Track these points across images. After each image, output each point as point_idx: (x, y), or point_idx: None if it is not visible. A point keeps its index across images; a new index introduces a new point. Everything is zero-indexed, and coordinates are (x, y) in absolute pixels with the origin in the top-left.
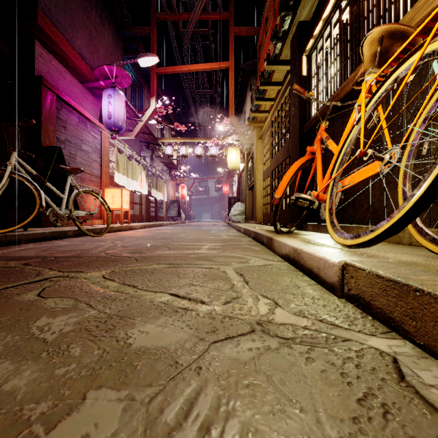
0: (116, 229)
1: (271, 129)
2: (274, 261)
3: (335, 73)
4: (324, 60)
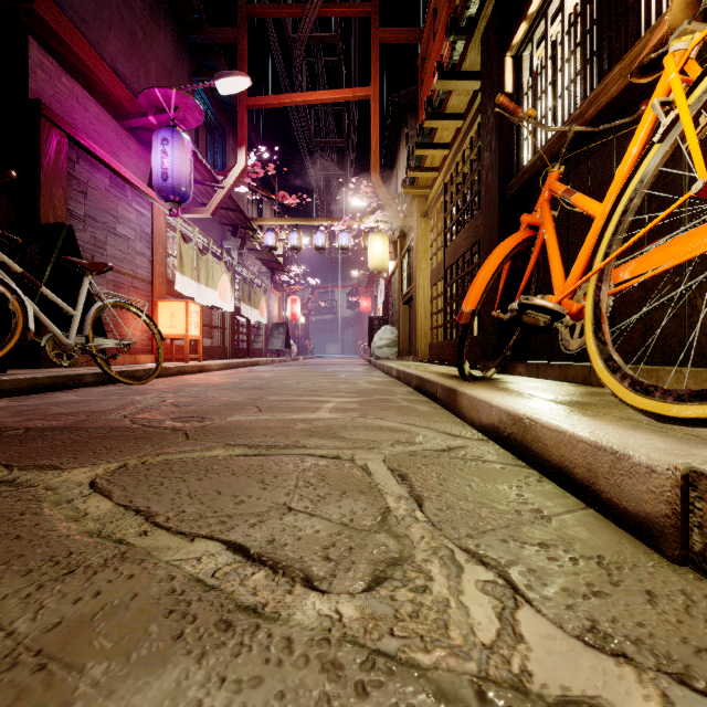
0: (176, 371)
1: (444, 197)
2: (467, 440)
3: (571, 79)
4: (549, 59)
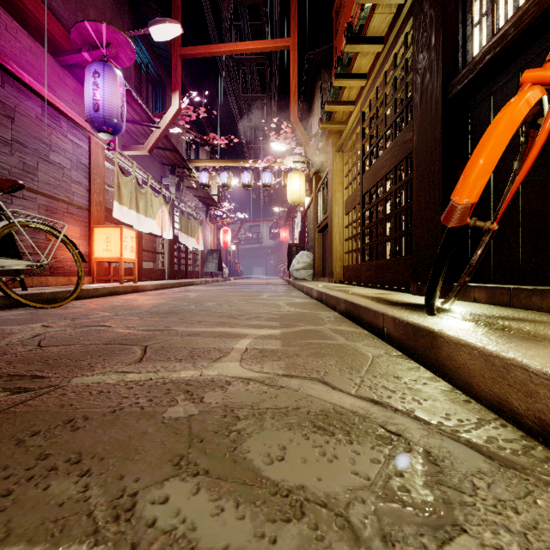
0: (106, 292)
1: (361, 125)
2: None
3: None
4: None
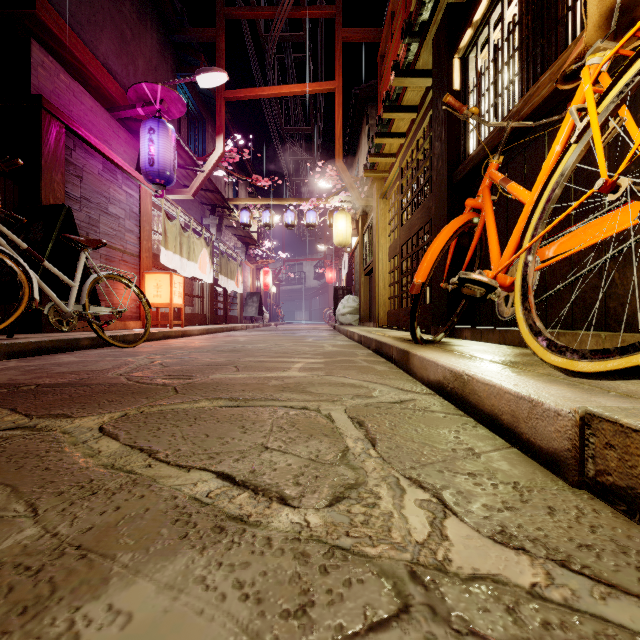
0: (162, 336)
1: (400, 180)
2: (416, 394)
3: (510, 80)
4: (491, 61)
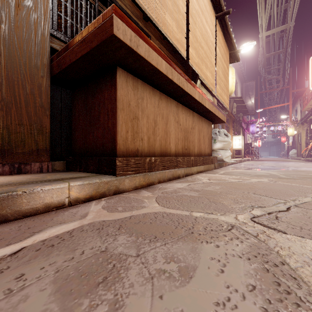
0: (255, 158)
1: (306, 131)
2: (300, 160)
3: None
4: None
